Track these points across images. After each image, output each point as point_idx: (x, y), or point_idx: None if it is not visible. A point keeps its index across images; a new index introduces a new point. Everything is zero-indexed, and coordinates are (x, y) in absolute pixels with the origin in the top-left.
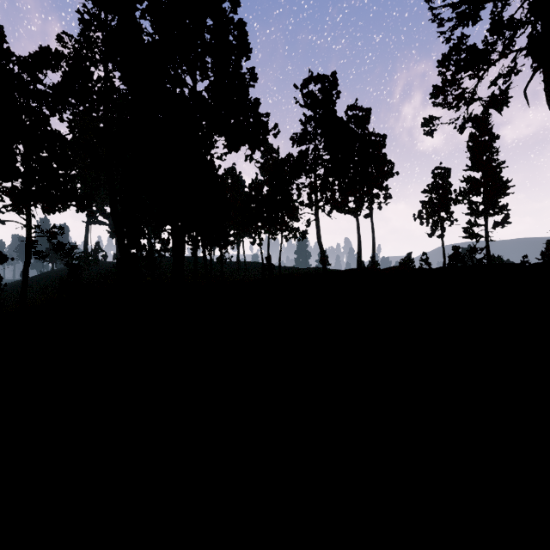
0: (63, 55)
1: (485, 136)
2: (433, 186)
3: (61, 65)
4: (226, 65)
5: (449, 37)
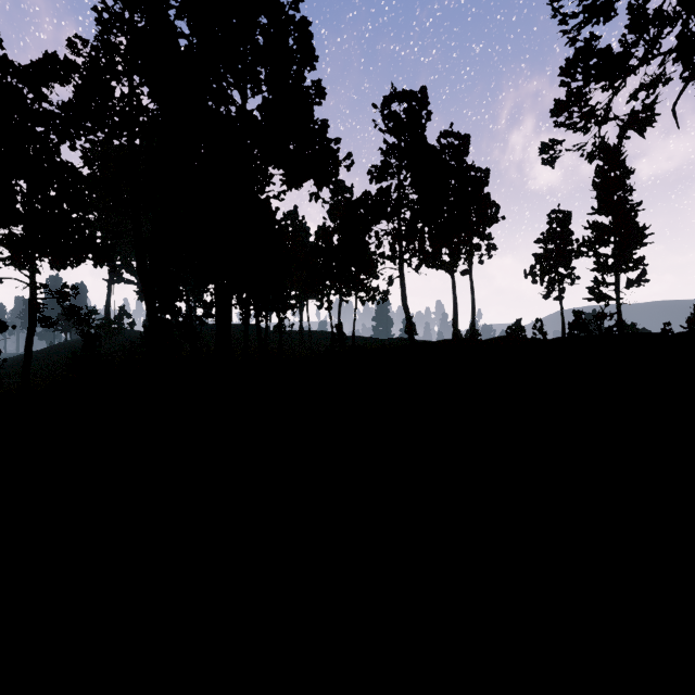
0: (74, 64)
1: (615, 170)
2: (549, 235)
3: (72, 77)
4: (284, 76)
5: (575, 38)
